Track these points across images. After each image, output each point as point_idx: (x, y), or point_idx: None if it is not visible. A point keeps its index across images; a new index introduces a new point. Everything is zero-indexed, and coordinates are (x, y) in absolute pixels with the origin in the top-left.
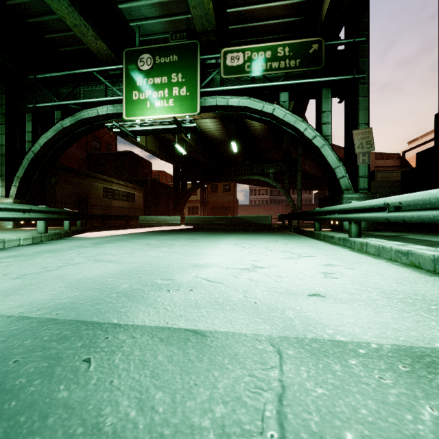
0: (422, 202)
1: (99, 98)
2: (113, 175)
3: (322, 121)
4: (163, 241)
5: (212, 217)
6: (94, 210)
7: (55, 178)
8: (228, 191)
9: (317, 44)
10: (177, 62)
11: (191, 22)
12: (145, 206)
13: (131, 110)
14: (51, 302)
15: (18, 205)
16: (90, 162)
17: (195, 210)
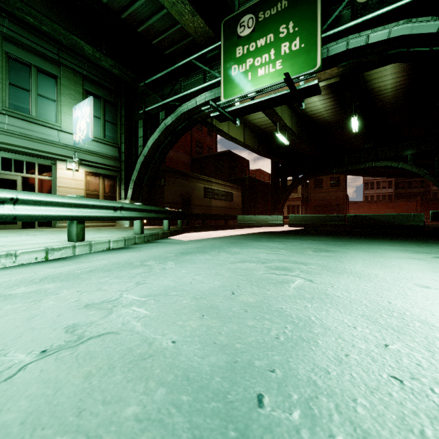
0: None
1: (197, 86)
2: (213, 176)
3: None
4: (280, 254)
5: (324, 216)
6: (196, 210)
7: (163, 180)
8: (336, 186)
9: None
10: (286, 8)
11: None
12: (242, 205)
13: (229, 89)
14: None
15: (108, 202)
16: (194, 165)
17: (296, 209)
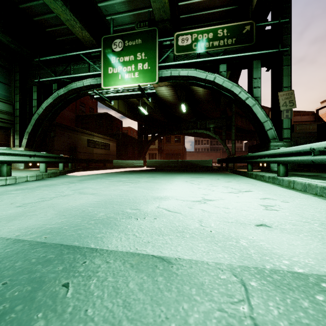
0: None
1: (84, 73)
2: (94, 130)
3: (253, 85)
4: (131, 179)
5: (167, 160)
6: (81, 156)
7: (53, 132)
8: (179, 142)
9: (249, 25)
10: (141, 44)
11: (151, 14)
12: (117, 153)
13: (107, 81)
14: (43, 227)
15: (26, 151)
16: (78, 121)
17: (154, 156)
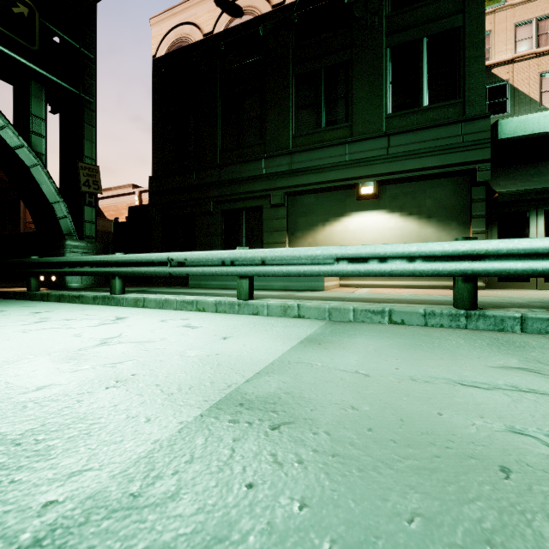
0: (206, 260)
1: None
2: None
3: (31, 127)
4: None
5: None
6: None
7: None
8: None
9: (28, 9)
10: None
11: None
12: None
13: None
14: None
15: None
16: None
17: None
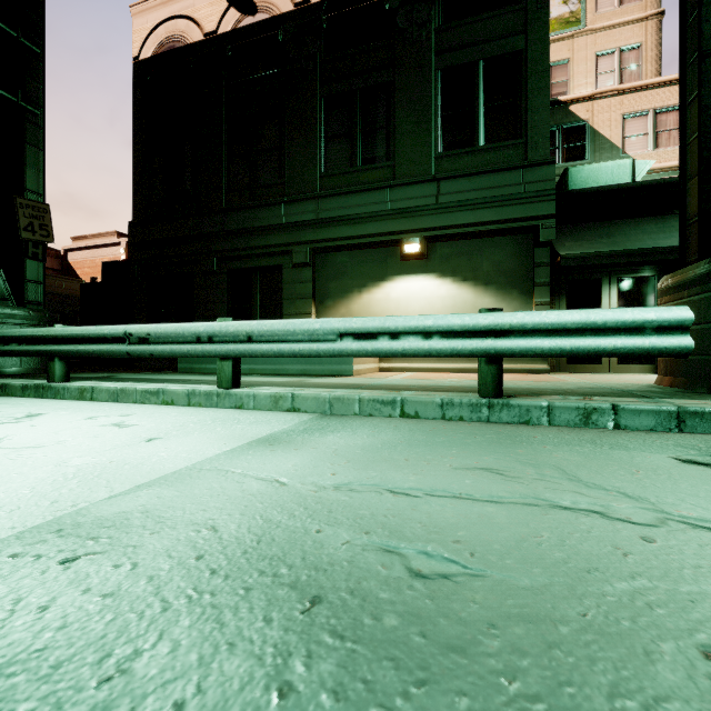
0: (176, 335)
1: None
2: None
3: None
4: None
5: None
6: None
7: None
8: None
9: None
10: None
11: None
12: None
13: None
14: None
15: None
16: None
17: None
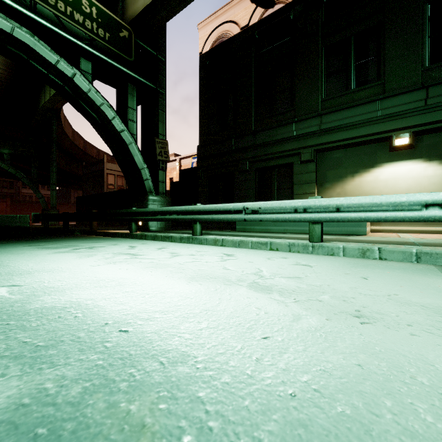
0: (279, 208)
1: None
2: None
3: (128, 116)
4: None
5: None
6: None
7: None
8: None
9: (128, 32)
10: None
11: None
12: None
13: None
14: None
15: None
16: None
17: None
